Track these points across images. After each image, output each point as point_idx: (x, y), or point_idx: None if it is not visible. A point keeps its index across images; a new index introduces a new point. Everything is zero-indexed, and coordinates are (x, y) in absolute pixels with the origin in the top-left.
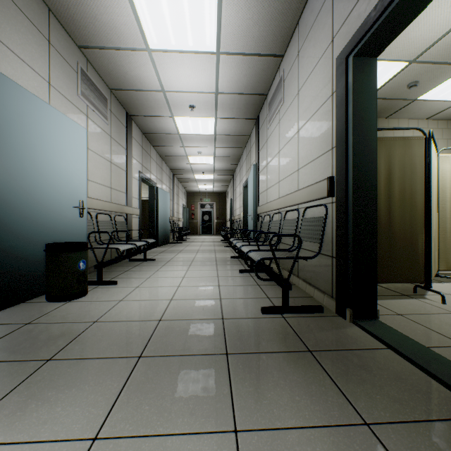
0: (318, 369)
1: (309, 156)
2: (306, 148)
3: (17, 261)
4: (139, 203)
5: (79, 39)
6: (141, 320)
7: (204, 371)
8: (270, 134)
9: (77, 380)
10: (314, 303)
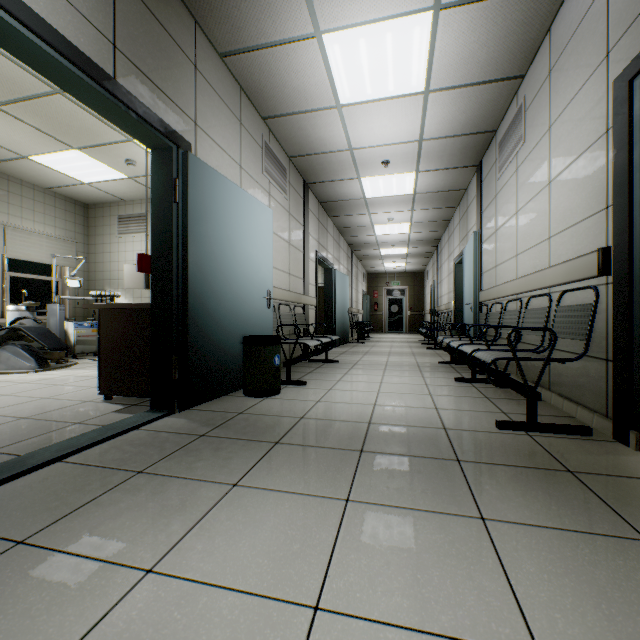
0: (581, 488)
1: (567, 218)
2: (562, 207)
3: (222, 353)
4: (316, 291)
5: (265, 111)
6: (348, 421)
7: (435, 470)
8: (501, 187)
9: (311, 460)
10: (576, 424)
